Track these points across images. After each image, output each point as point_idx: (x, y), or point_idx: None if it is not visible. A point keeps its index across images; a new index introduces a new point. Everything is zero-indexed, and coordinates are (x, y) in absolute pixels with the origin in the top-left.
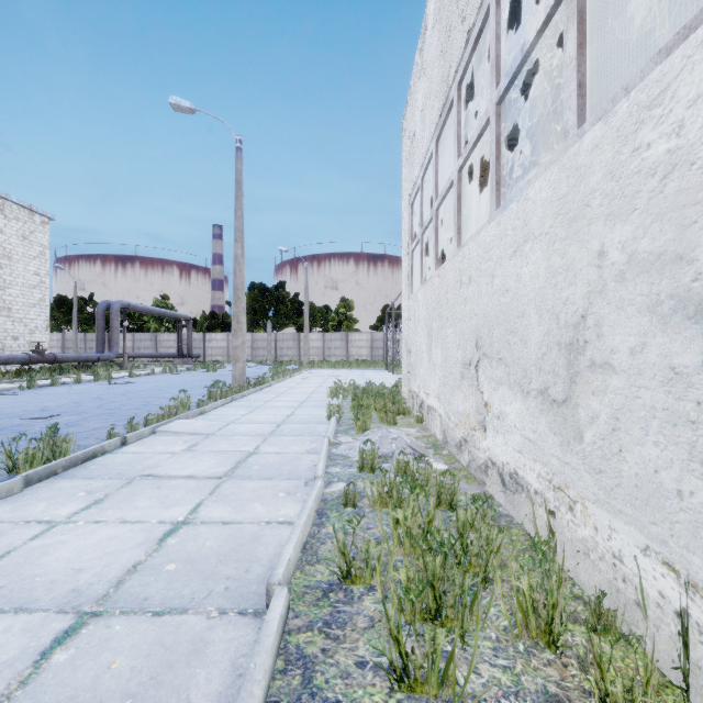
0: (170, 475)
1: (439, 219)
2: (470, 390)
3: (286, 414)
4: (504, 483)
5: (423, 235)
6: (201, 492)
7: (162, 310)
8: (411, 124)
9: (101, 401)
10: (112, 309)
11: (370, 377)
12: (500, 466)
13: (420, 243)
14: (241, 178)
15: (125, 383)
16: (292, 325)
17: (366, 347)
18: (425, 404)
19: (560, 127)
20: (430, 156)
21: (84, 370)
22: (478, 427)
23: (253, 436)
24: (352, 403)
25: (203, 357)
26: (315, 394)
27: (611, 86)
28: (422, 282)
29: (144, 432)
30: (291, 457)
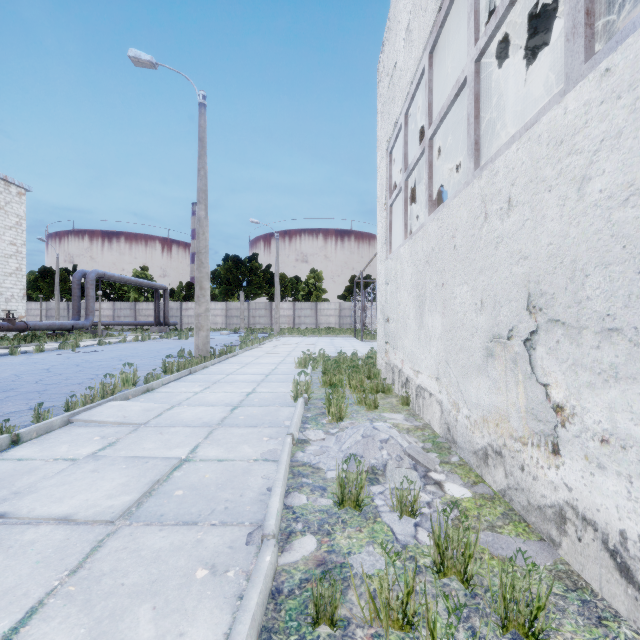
0: (34, 514)
1: (434, 150)
2: (511, 377)
3: (245, 392)
4: (631, 577)
5: (407, 181)
6: (59, 566)
7: (138, 280)
8: (390, 58)
9: (46, 373)
10: (87, 278)
11: (340, 345)
12: (612, 534)
13: (403, 190)
14: (204, 136)
15: (89, 352)
16: (265, 295)
17: (334, 316)
18: (413, 383)
19: (559, 65)
20: (419, 77)
21: (55, 338)
22: (533, 441)
23: (195, 427)
24: (322, 378)
25: (180, 325)
26: (283, 365)
27: (630, 3)
28: (406, 237)
29: (53, 422)
30: (237, 469)
